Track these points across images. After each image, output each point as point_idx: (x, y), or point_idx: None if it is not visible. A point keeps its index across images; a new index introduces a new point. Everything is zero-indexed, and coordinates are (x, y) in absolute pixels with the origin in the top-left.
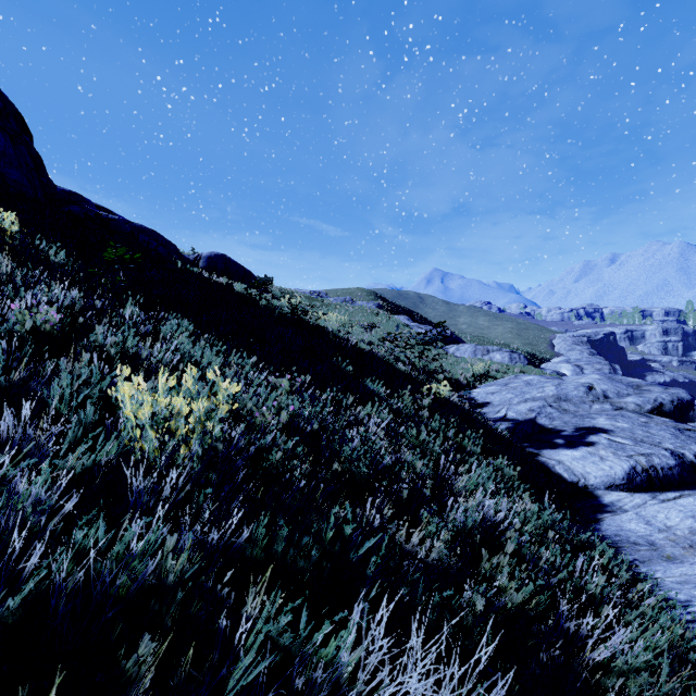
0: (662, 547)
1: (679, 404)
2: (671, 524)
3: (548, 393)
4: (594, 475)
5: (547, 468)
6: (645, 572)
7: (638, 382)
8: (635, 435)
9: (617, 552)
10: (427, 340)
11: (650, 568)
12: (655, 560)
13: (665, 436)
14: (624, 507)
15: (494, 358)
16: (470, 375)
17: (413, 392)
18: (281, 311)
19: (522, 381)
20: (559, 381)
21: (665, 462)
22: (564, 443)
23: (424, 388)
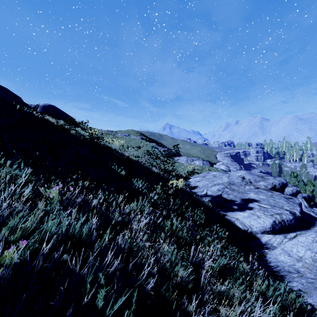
0: (305, 274)
1: (282, 185)
2: (301, 255)
3: (225, 181)
4: (256, 226)
5: (231, 222)
6: (313, 304)
7: (262, 174)
8: (270, 202)
9: (282, 280)
10: (169, 155)
11: (313, 298)
12: (313, 291)
13: (283, 202)
14: (273, 244)
15: (195, 163)
16: (186, 172)
17: (162, 185)
18: (84, 137)
19: (211, 174)
20: (228, 174)
21: (288, 217)
22: (238, 208)
23: (169, 183)
